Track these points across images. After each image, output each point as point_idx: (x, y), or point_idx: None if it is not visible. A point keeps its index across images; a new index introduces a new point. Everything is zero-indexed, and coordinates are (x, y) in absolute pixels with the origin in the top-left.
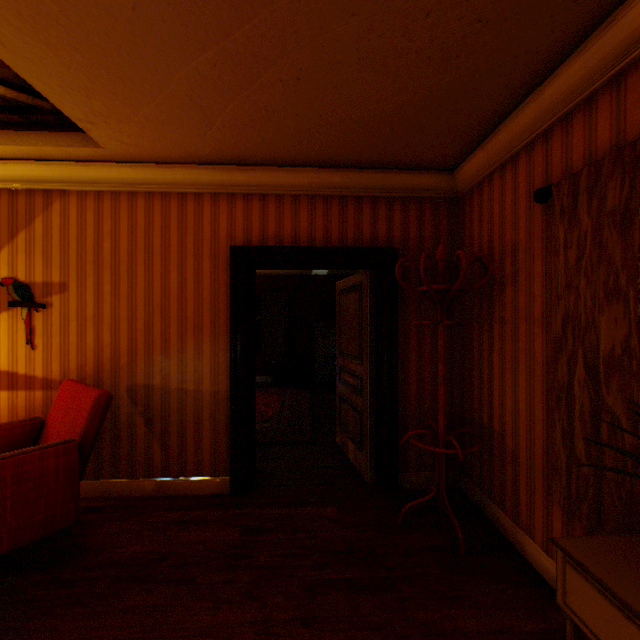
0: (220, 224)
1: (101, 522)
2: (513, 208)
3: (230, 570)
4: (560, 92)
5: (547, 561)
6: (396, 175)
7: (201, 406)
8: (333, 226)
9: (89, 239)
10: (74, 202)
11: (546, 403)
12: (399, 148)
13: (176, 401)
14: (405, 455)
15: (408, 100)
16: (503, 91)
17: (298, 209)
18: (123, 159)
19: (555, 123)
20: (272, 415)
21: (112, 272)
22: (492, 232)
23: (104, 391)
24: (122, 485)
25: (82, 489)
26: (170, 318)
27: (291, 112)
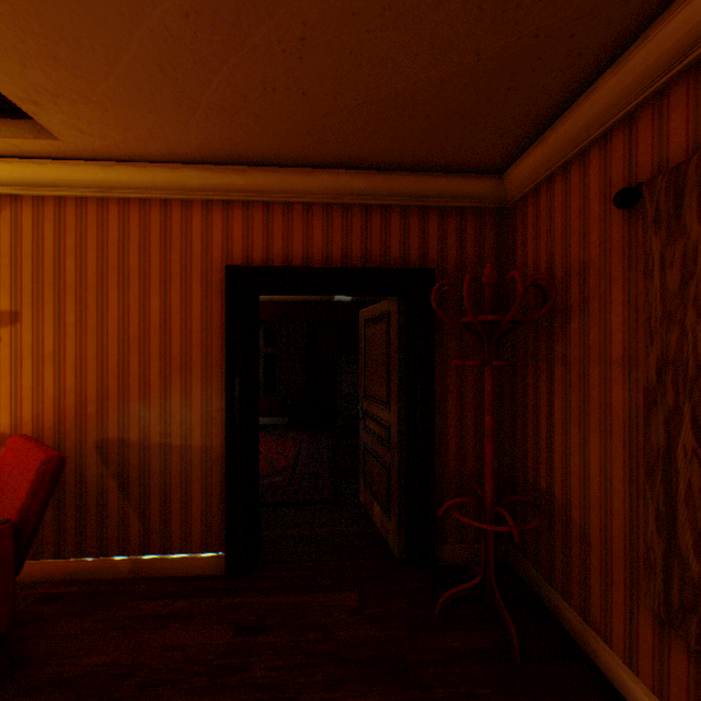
0: (213, 239)
1: (56, 618)
2: (582, 218)
3: (214, 693)
4: (653, 59)
5: (631, 679)
6: (432, 179)
7: (190, 465)
8: (354, 242)
9: (47, 257)
10: (28, 210)
11: (629, 471)
12: (436, 143)
13: (158, 459)
14: (443, 524)
15: (449, 73)
16: (574, 61)
17: (311, 221)
18: (89, 156)
19: (643, 103)
20: (285, 466)
21: (77, 298)
22: (552, 249)
23: (54, 453)
24: (89, 565)
25: (38, 571)
26: (150, 356)
27: (296, 90)
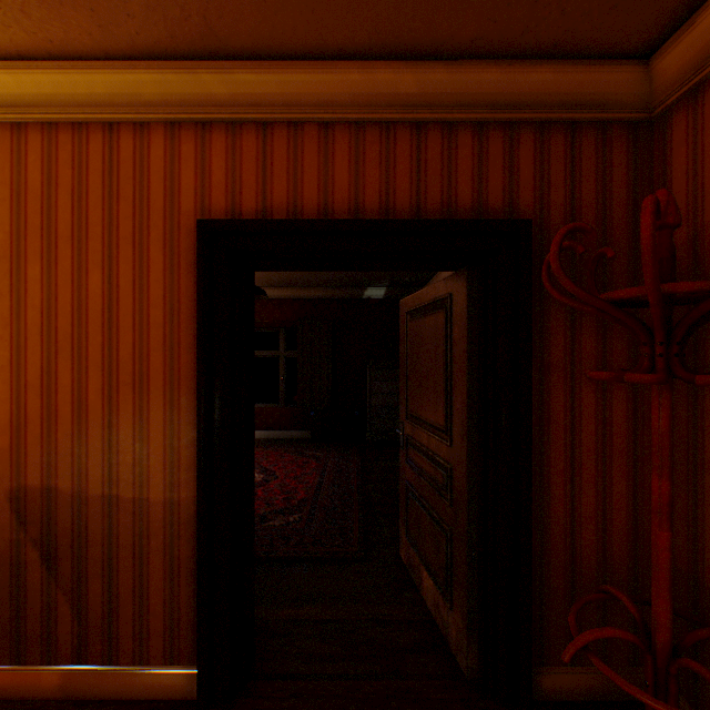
0: (182, 181)
1: None
2: None
3: None
4: None
5: None
6: (528, 72)
7: (146, 529)
8: (399, 182)
9: None
10: None
11: None
12: None
13: (99, 519)
14: (542, 632)
15: None
16: None
17: (331, 150)
18: None
19: None
20: (304, 498)
21: None
22: None
23: None
24: None
25: None
26: (88, 361)
27: None
